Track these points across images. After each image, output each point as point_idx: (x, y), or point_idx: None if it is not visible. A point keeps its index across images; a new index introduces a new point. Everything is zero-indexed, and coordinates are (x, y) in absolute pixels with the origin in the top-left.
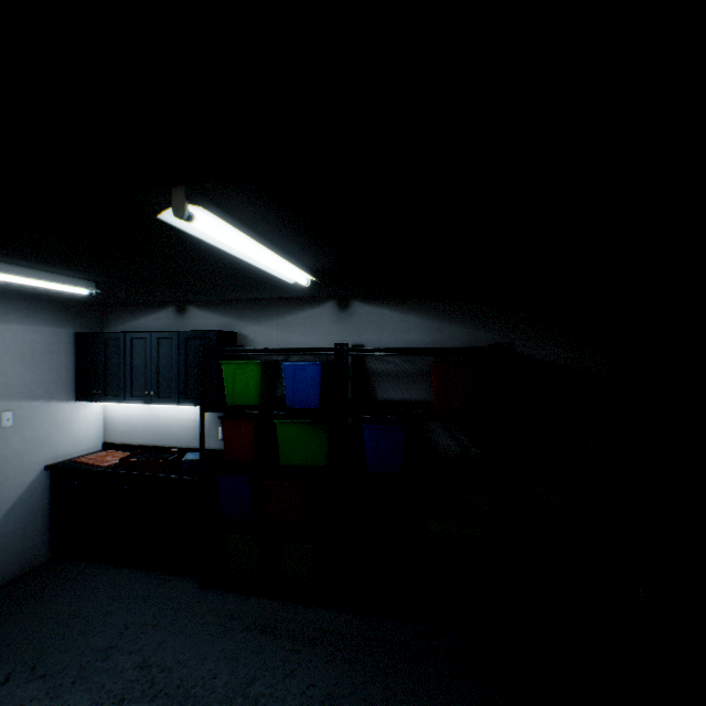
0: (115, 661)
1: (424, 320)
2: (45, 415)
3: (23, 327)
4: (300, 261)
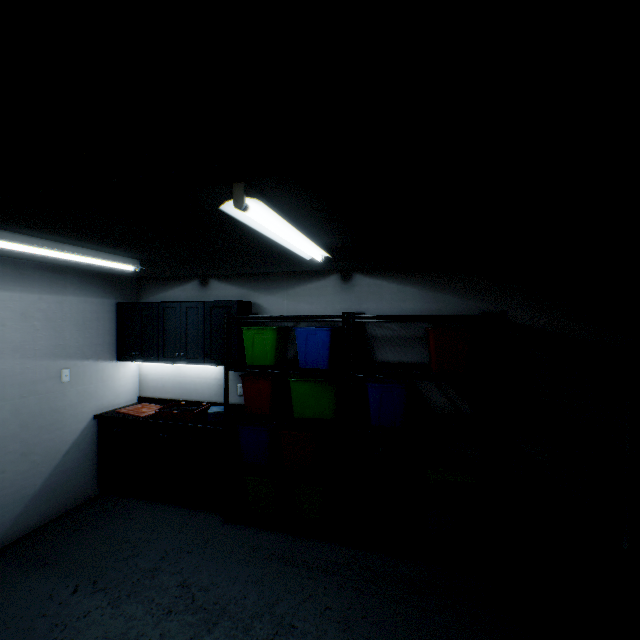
0: (160, 580)
1: (419, 290)
2: (94, 372)
3: (77, 298)
4: (318, 241)
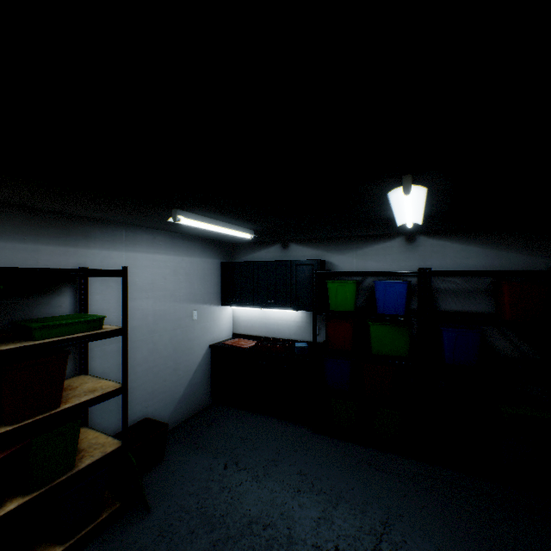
0: (282, 468)
1: (482, 249)
2: (209, 313)
3: (200, 259)
4: None
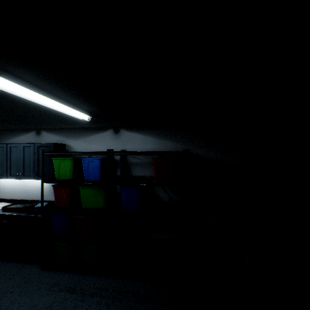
0: None
1: (153, 138)
2: None
3: None
4: (81, 108)
